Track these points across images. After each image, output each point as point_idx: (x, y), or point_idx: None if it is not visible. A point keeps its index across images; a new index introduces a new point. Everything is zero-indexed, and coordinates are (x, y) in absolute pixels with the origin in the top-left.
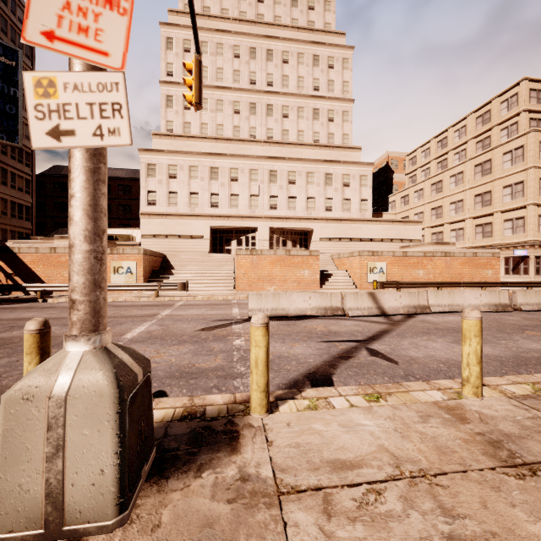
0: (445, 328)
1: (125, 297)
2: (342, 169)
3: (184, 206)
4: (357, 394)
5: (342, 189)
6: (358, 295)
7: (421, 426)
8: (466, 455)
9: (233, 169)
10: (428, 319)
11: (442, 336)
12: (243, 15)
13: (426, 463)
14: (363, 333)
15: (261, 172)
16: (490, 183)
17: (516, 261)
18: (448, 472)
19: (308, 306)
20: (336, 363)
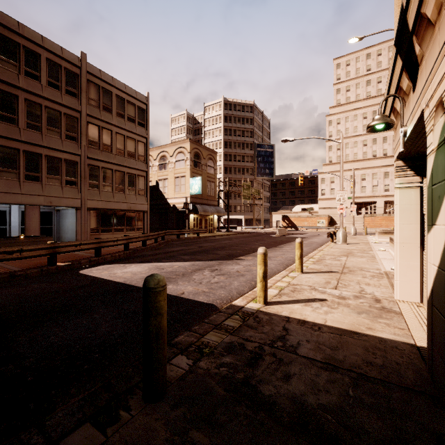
0: None
1: (325, 230)
2: None
3: None
4: None
5: None
6: None
7: None
8: None
9: (363, 175)
10: None
11: None
12: (368, 94)
13: None
14: None
15: (379, 174)
16: None
17: None
18: None
19: None
20: None
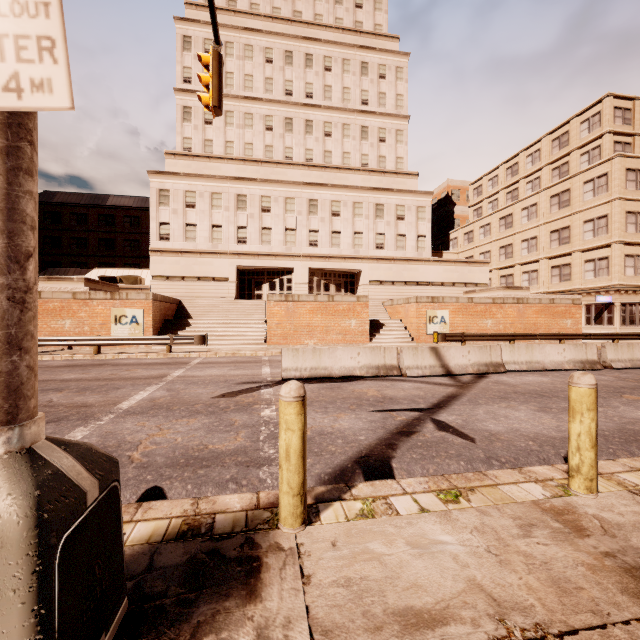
0: (525, 391)
1: (128, 354)
2: (396, 199)
3: (205, 242)
4: (427, 490)
5: (396, 223)
6: (418, 350)
7: (523, 543)
8: (597, 594)
9: (265, 197)
10: (504, 379)
11: (524, 401)
12: (276, 12)
13: (543, 612)
14: (426, 399)
15: (299, 202)
16: (569, 217)
17: (599, 309)
18: (578, 628)
19: (357, 364)
20: (395, 441)
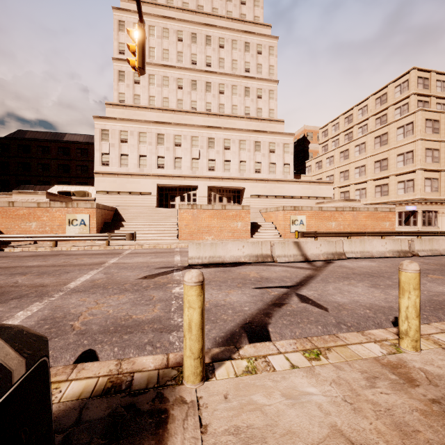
0: (361, 273)
1: (78, 247)
2: (269, 138)
3: (134, 167)
4: (296, 350)
5: (269, 155)
6: (285, 244)
7: (370, 392)
8: (431, 436)
9: (177, 136)
10: (345, 264)
11: (360, 280)
12: (185, 5)
13: None
14: (292, 279)
15: (201, 139)
16: (387, 151)
17: (407, 215)
18: None
19: (242, 254)
20: (271, 311)
